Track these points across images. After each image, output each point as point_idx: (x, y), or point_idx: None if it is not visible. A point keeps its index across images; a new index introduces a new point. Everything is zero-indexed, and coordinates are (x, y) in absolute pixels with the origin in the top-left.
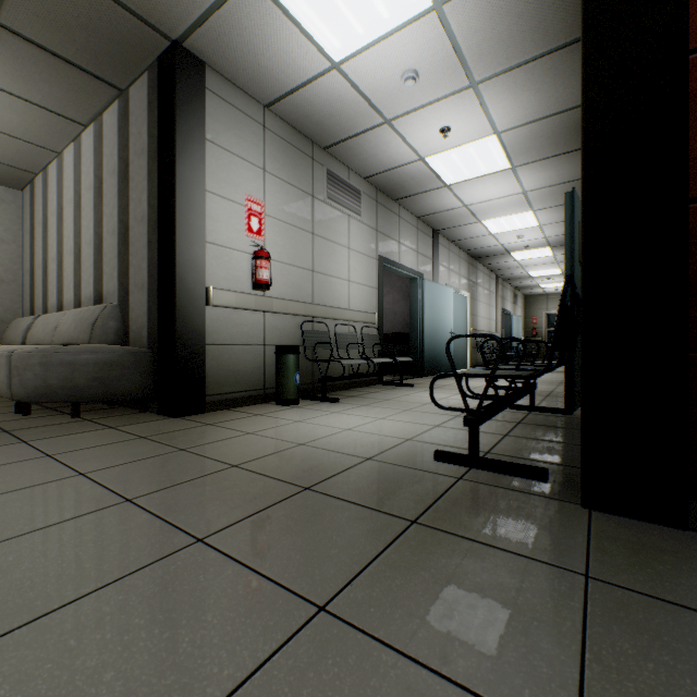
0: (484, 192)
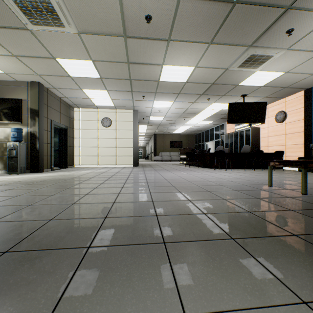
0: None
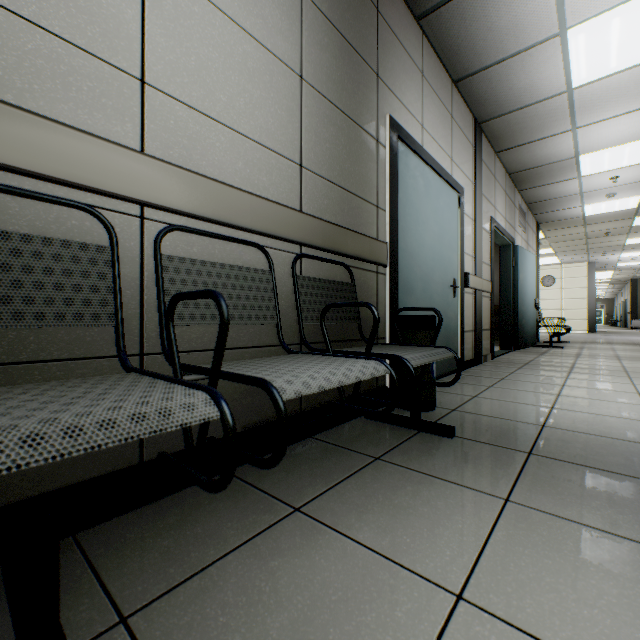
0: (627, 126)
